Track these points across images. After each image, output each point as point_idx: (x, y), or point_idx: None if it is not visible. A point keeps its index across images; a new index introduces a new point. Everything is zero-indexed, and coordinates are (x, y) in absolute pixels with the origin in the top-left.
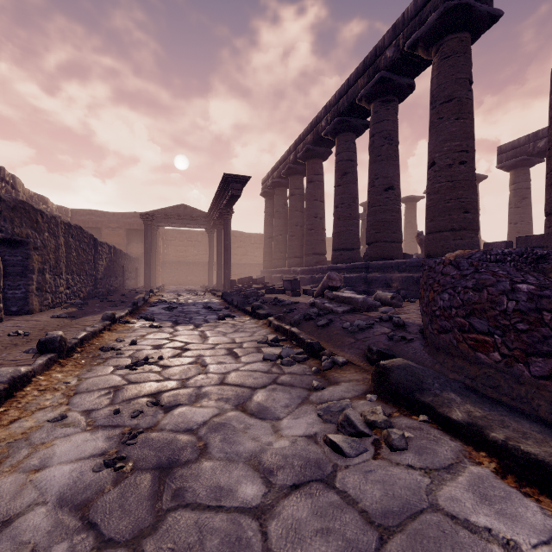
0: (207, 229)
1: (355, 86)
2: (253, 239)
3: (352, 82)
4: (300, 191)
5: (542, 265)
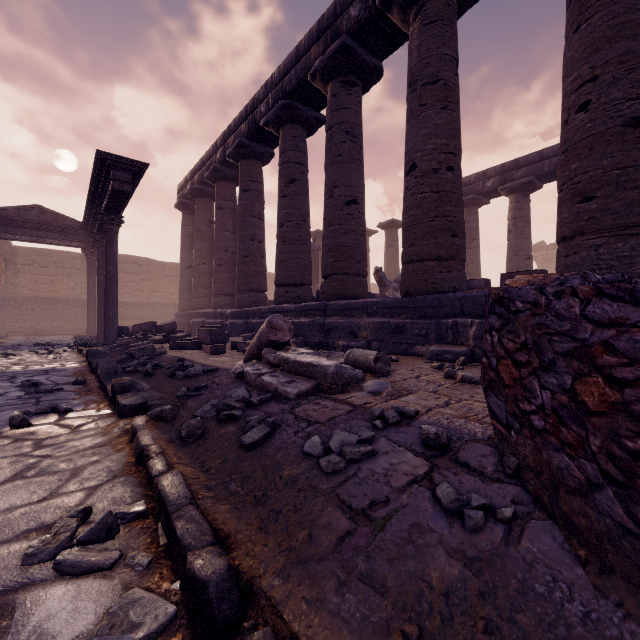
0: (85, 249)
1: (307, 57)
2: (167, 269)
3: (302, 51)
4: (231, 205)
5: None
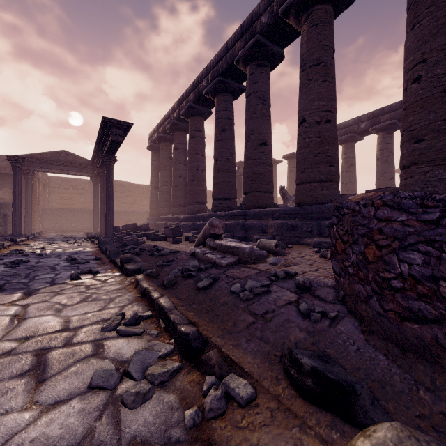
0: (92, 177)
1: (233, 49)
2: (141, 189)
3: (230, 45)
4: (183, 146)
5: None
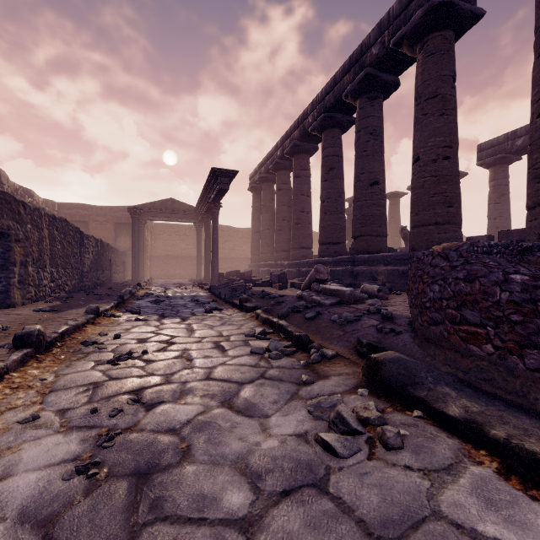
0: (195, 223)
1: (341, 83)
2: (240, 233)
3: (338, 78)
4: (287, 186)
5: (527, 257)
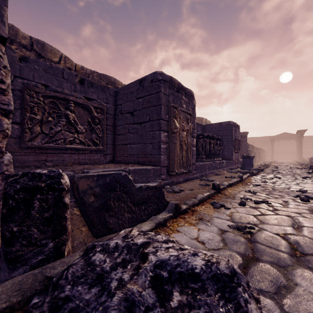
0: (295, 140)
1: None
2: None
3: None
4: None
5: None
